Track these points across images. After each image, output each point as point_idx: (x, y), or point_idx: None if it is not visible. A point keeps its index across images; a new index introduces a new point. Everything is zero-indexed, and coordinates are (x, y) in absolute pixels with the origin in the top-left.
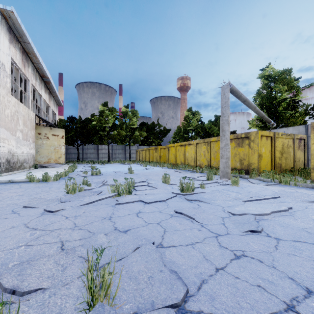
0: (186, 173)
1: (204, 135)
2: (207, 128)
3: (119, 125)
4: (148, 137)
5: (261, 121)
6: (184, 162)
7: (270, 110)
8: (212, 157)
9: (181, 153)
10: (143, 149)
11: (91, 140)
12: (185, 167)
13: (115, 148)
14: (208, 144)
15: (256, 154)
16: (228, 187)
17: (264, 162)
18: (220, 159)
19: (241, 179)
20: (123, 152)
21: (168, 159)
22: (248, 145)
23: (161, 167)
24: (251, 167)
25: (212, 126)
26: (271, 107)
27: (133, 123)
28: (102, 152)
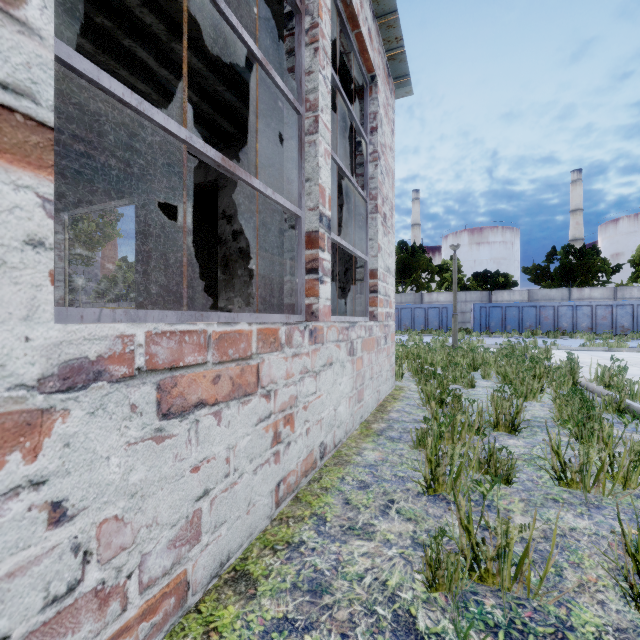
0: None
1: None
2: None
3: None
4: None
5: None
6: None
7: None
8: None
9: None
10: None
11: None
12: None
13: None
14: None
15: None
16: None
17: None
18: None
19: None
20: None
21: None
22: None
23: None
24: None
25: None
26: None
27: None
28: None
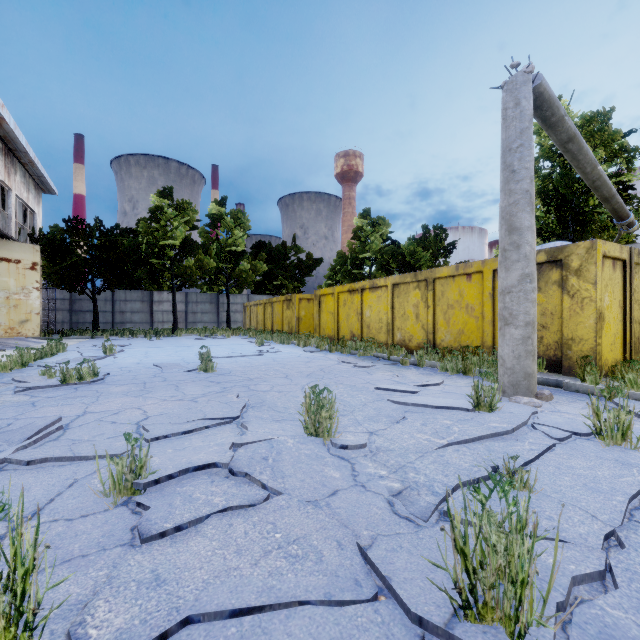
0: (373, 368)
1: (400, 270)
2: (408, 255)
3: (202, 246)
4: (272, 276)
5: (540, 236)
6: (359, 333)
7: (562, 208)
8: (440, 320)
9: (353, 310)
10: (260, 303)
11: (138, 280)
12: (367, 347)
13: (194, 301)
14: (429, 287)
15: (589, 311)
16: (624, 467)
17: (608, 336)
18: (501, 328)
19: (571, 397)
20: (213, 309)
21: (318, 326)
22: (561, 286)
23: (300, 346)
24: (570, 351)
25: (418, 251)
26: (569, 198)
27: (237, 242)
28: (163, 310)
